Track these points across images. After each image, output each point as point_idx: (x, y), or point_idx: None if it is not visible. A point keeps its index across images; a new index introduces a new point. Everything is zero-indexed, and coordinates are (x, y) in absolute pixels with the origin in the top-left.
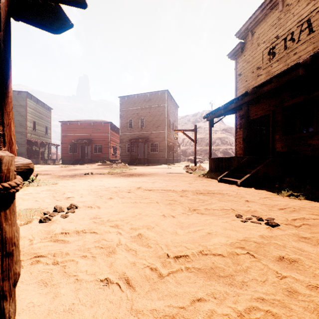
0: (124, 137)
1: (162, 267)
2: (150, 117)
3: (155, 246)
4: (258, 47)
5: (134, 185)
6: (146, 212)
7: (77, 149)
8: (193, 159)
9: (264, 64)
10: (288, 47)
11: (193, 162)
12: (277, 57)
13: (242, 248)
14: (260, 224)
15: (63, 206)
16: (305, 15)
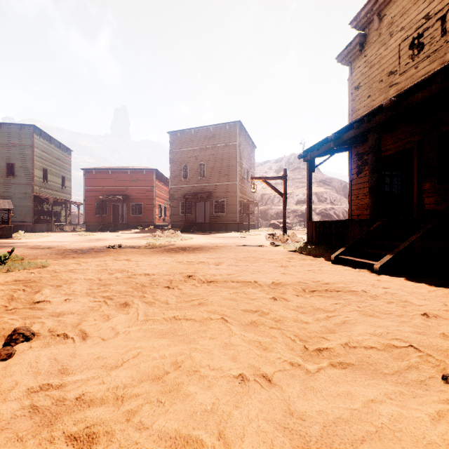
0: (176, 191)
1: None
2: (214, 161)
3: None
4: (391, 38)
5: (182, 270)
6: (195, 359)
7: (107, 209)
8: (277, 223)
9: (403, 65)
10: None
11: (278, 228)
12: (428, 50)
13: None
14: None
15: (2, 331)
16: None
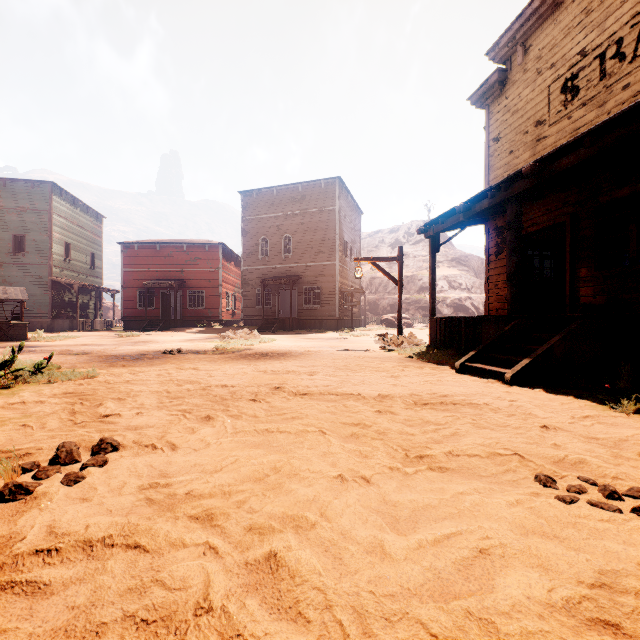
0: (251, 274)
1: None
2: (304, 233)
3: (320, 617)
4: (538, 77)
5: (267, 381)
6: (294, 465)
7: (154, 299)
8: (391, 319)
9: (553, 114)
10: (610, 73)
11: (392, 325)
12: (584, 96)
13: (612, 628)
14: (620, 513)
15: (83, 443)
16: None
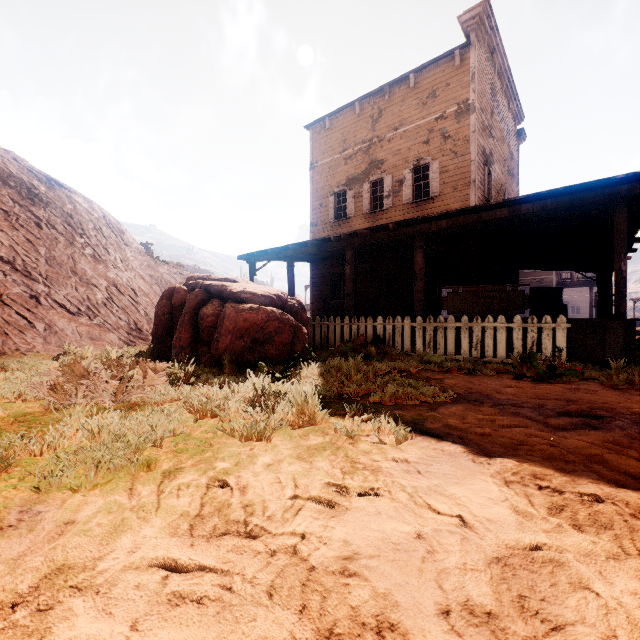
0: None
1: None
2: None
3: None
4: None
5: None
6: None
7: None
8: None
9: None
10: None
11: None
12: None
13: None
14: None
15: None
16: None
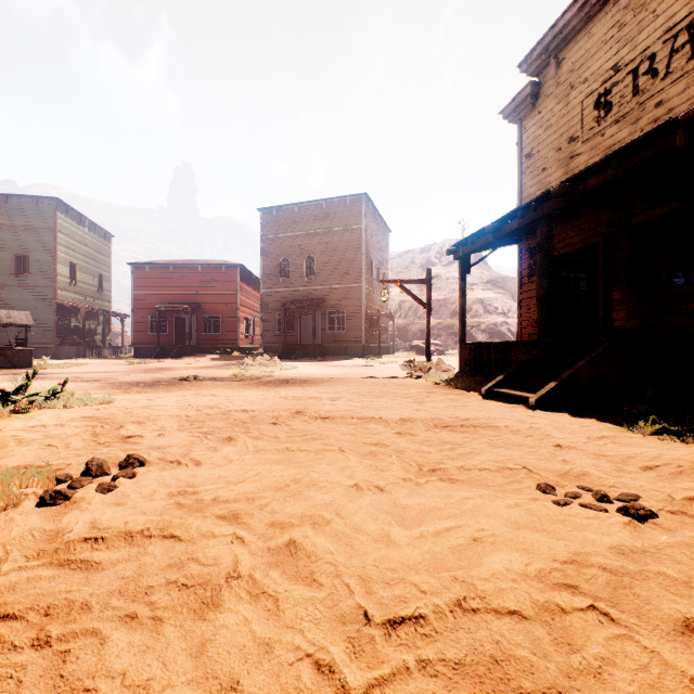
0: (271, 297)
1: (349, 657)
2: (328, 253)
3: (331, 582)
4: (571, 91)
5: (288, 406)
6: (313, 477)
7: (167, 324)
8: (422, 346)
9: (587, 130)
10: (643, 90)
11: (423, 352)
12: (617, 112)
13: (572, 588)
14: (605, 512)
15: (110, 460)
16: (682, 15)
